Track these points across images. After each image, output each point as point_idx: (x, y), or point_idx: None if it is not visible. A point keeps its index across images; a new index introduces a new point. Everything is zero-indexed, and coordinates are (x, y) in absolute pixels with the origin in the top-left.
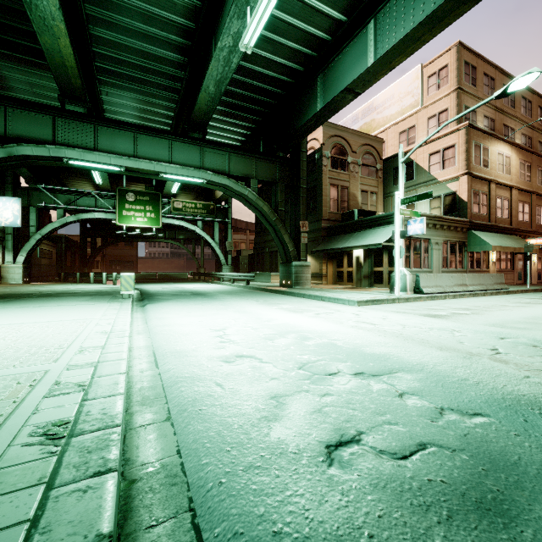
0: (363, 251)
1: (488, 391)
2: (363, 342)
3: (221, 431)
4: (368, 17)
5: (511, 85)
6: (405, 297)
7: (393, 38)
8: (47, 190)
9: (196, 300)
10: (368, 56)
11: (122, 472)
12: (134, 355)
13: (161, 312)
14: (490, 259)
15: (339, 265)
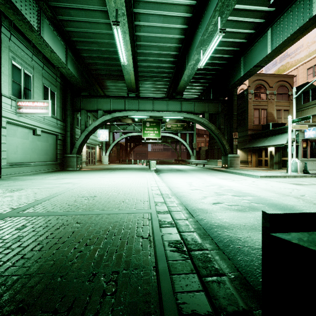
0: (274, 148)
1: (274, 202)
2: (244, 189)
3: (190, 199)
4: (268, 27)
5: None
6: (293, 175)
7: (281, 38)
8: (116, 124)
9: (179, 172)
10: (268, 47)
11: None
12: None
13: (166, 176)
14: None
15: (259, 156)
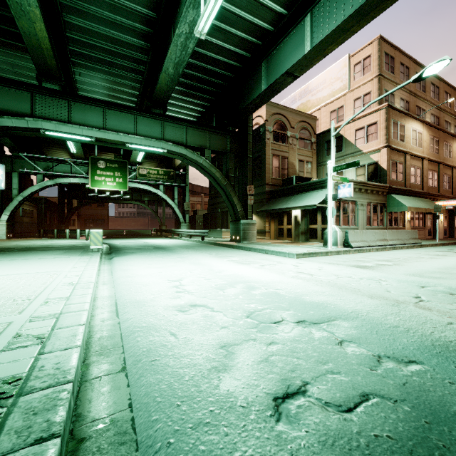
0: (300, 211)
1: (418, 338)
2: (303, 291)
3: (172, 383)
4: (305, 11)
5: (426, 70)
6: (336, 250)
7: (326, 29)
8: (28, 157)
9: (157, 253)
10: (305, 44)
11: (71, 429)
12: (97, 304)
13: (125, 265)
14: (406, 218)
15: (280, 223)
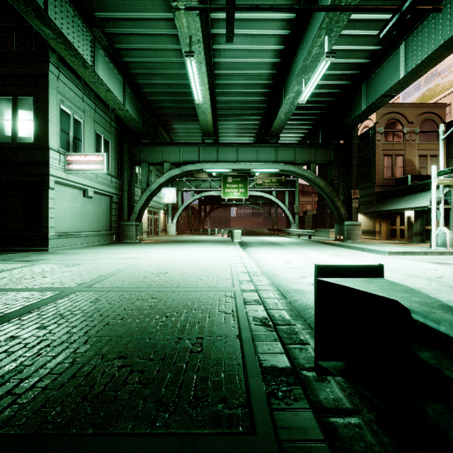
0: (414, 212)
1: None
2: None
3: (284, 279)
4: (400, 40)
5: None
6: (439, 251)
7: (419, 56)
8: (186, 180)
9: (273, 247)
10: (400, 69)
11: None
12: None
13: (255, 252)
14: None
15: (392, 223)
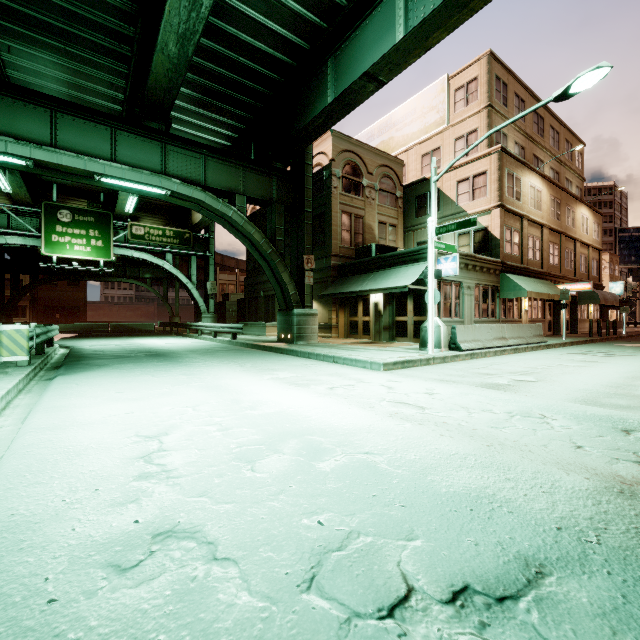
0: (383, 296)
1: None
2: (423, 457)
3: None
4: None
5: (575, 82)
6: (441, 356)
7: (431, 4)
8: None
9: (147, 365)
10: (397, 30)
11: None
12: None
13: (67, 394)
14: (523, 307)
15: (352, 313)
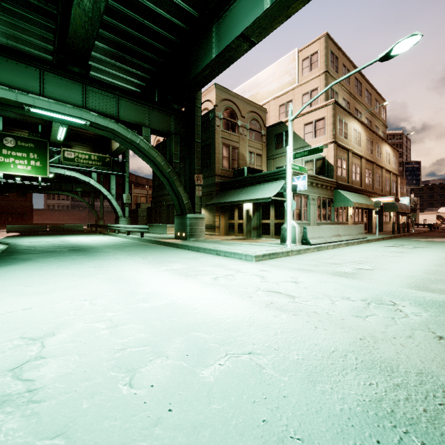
0: (253, 205)
1: None
2: (306, 356)
3: None
4: None
5: (396, 46)
6: (297, 249)
7: None
8: None
9: (65, 259)
10: (265, 2)
11: None
12: None
13: None
14: (349, 213)
15: (230, 217)
